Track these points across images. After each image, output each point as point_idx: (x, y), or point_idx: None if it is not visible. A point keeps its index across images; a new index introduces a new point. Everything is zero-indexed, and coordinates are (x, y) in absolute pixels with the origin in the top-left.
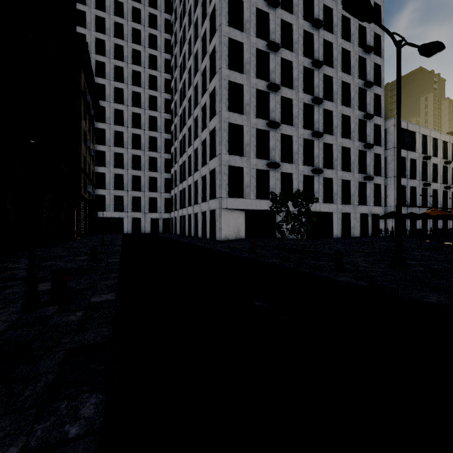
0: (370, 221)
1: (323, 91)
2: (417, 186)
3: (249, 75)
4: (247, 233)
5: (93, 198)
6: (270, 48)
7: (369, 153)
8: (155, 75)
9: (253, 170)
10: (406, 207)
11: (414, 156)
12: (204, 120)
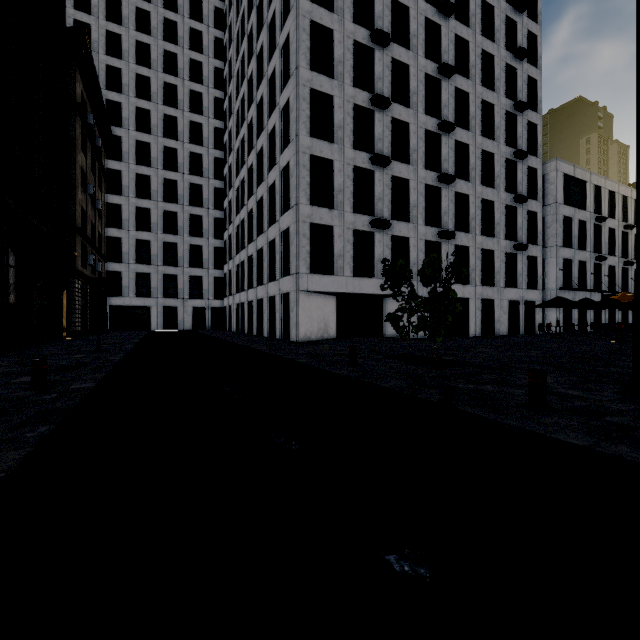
0: (522, 312)
1: (454, 113)
2: (587, 260)
3: (343, 81)
4: (339, 331)
5: (101, 276)
6: (376, 40)
7: (520, 210)
8: (199, 91)
9: (348, 231)
10: (573, 291)
11: (583, 217)
12: (272, 154)
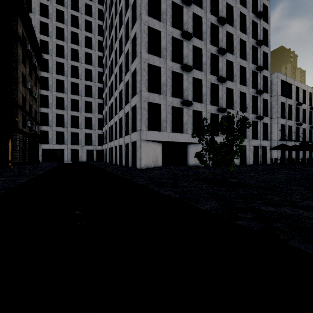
0: (260, 152)
1: (225, 45)
2: (292, 125)
3: (166, 23)
4: (163, 162)
5: (36, 133)
6: (184, 1)
7: (259, 98)
8: (90, 36)
9: (169, 107)
10: (285, 141)
11: (290, 102)
12: (127, 66)
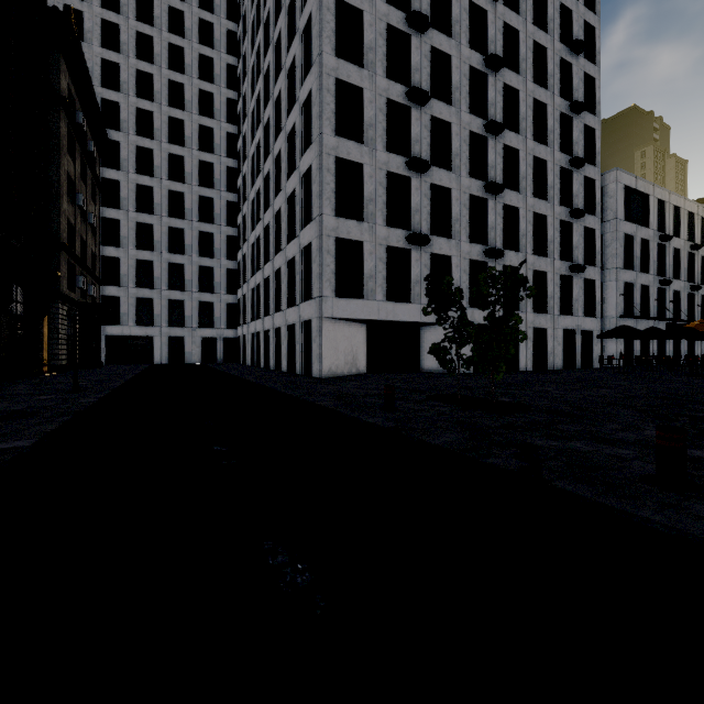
0: (579, 343)
1: (502, 113)
2: (650, 285)
3: (374, 71)
4: (369, 364)
5: (94, 301)
6: (413, 24)
7: (576, 226)
8: (210, 91)
9: (380, 247)
10: (634, 320)
11: (646, 235)
12: (291, 159)
